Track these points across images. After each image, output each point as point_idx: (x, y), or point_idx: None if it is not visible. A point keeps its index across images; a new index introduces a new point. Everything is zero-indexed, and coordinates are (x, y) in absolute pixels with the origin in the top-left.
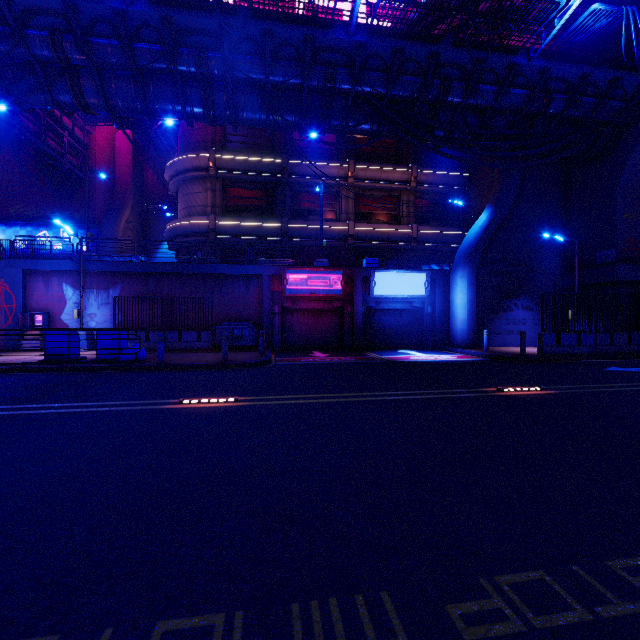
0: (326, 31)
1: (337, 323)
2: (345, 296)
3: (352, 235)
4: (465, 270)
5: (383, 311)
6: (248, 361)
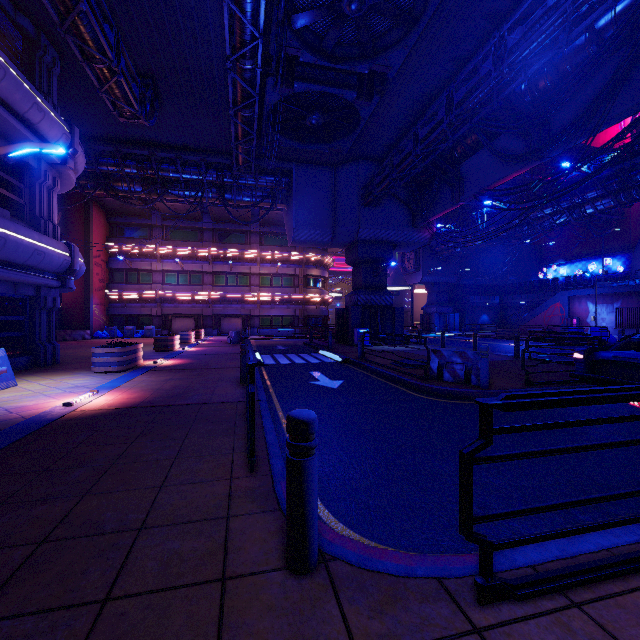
0: None
1: None
2: None
3: None
4: None
5: None
6: None
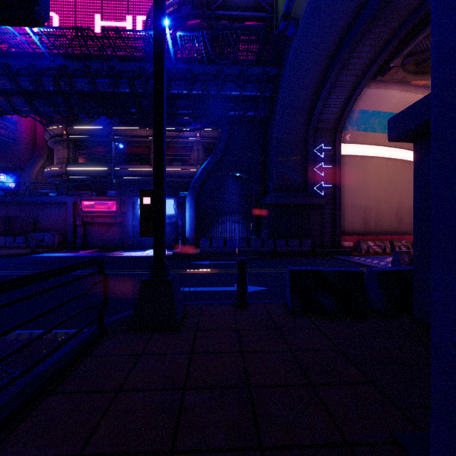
0: (38, 60)
1: (121, 232)
2: (122, 214)
3: None
4: (188, 197)
5: None
6: (2, 254)
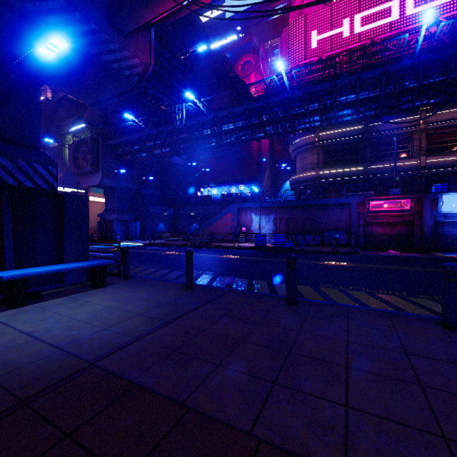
0: (396, 64)
1: (408, 232)
2: (415, 213)
3: (423, 166)
4: None
5: (452, 223)
6: (346, 251)
